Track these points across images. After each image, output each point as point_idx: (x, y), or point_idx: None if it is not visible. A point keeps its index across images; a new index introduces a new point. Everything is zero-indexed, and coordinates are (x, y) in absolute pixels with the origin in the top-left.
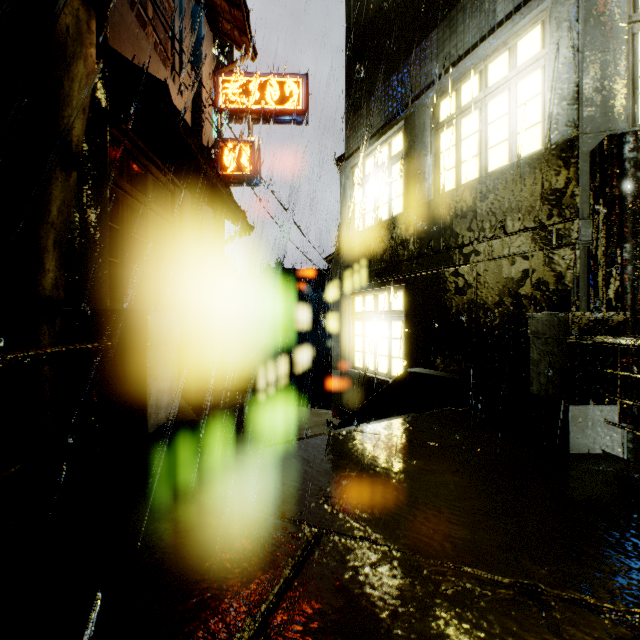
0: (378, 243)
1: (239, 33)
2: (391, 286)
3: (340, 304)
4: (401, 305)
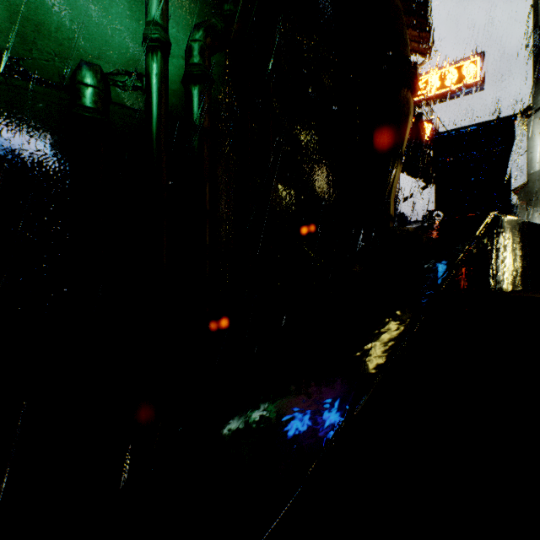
0: None
1: (423, 46)
2: None
3: None
4: None
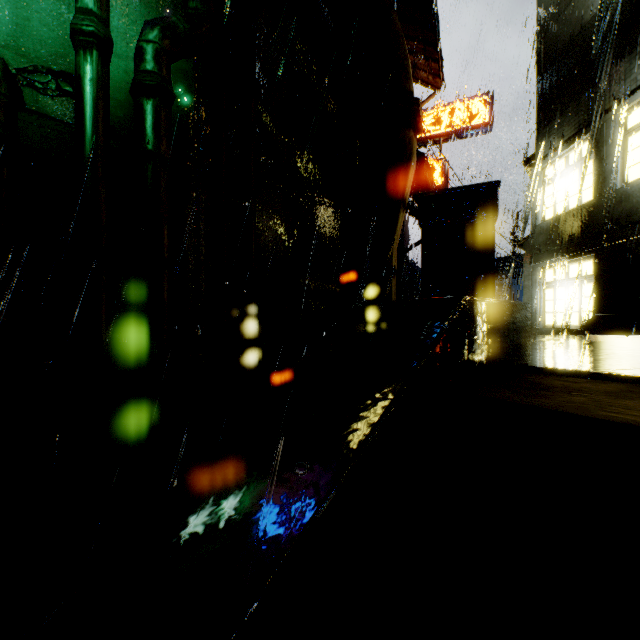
0: (568, 226)
1: (433, 77)
2: (581, 257)
3: (530, 277)
4: (591, 271)
